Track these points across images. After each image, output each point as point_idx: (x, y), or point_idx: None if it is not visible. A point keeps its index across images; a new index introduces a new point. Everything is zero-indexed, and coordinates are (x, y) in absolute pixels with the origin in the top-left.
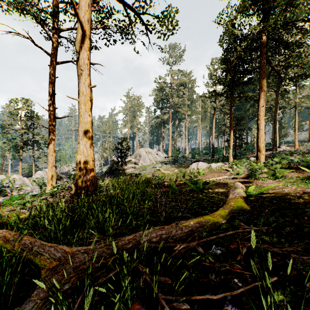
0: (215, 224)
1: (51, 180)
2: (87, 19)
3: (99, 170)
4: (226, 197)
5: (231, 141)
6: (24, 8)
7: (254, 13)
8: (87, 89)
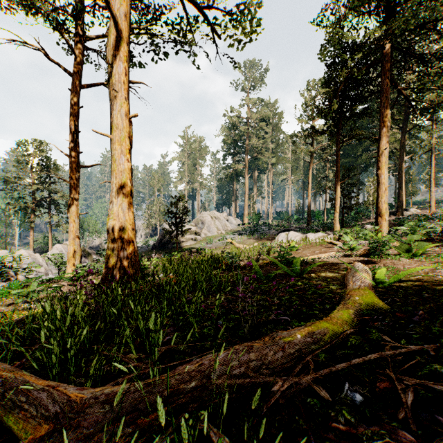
0: (338, 336)
1: (73, 258)
2: (125, 13)
3: (144, 243)
4: (343, 287)
5: (337, 201)
6: (33, 3)
7: (371, 11)
8: (124, 121)
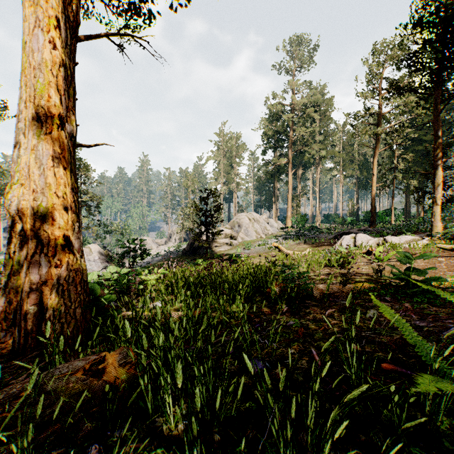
0: None
1: None
2: None
3: (176, 248)
4: None
5: (437, 188)
6: None
7: None
8: None
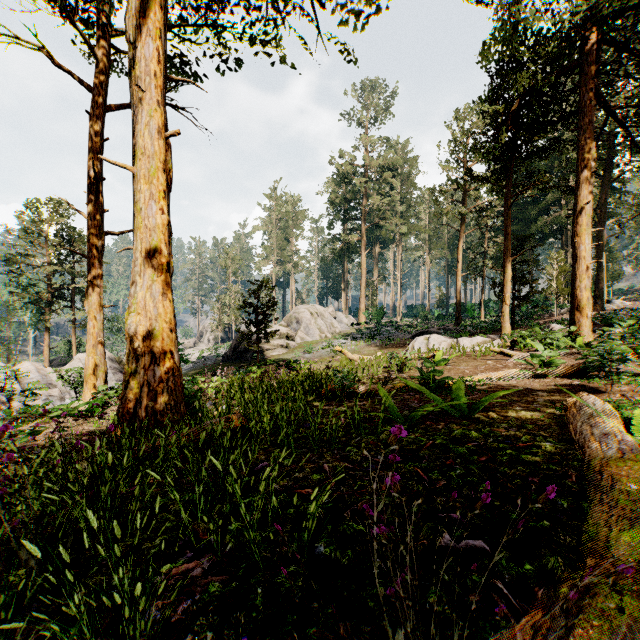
0: None
1: (94, 377)
2: None
3: (212, 352)
4: (569, 447)
5: (507, 287)
6: None
7: None
8: (155, 141)
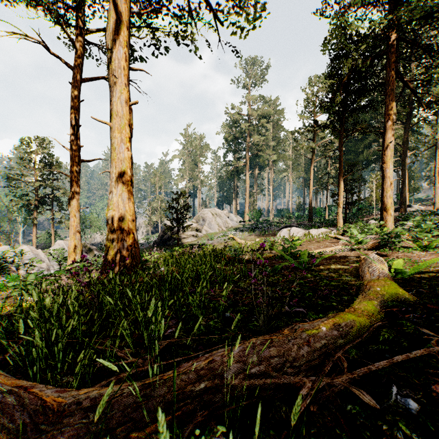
0: (368, 330)
1: (74, 253)
2: None
3: (145, 240)
4: (357, 279)
5: (340, 196)
6: None
7: (376, 2)
8: (124, 108)
